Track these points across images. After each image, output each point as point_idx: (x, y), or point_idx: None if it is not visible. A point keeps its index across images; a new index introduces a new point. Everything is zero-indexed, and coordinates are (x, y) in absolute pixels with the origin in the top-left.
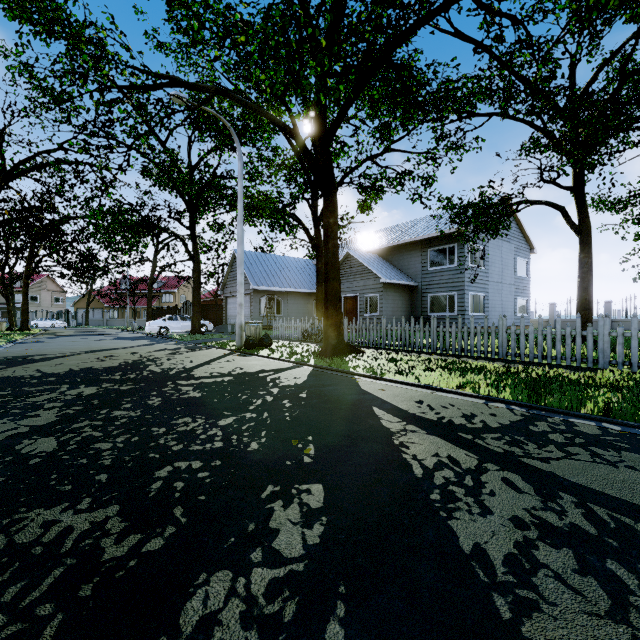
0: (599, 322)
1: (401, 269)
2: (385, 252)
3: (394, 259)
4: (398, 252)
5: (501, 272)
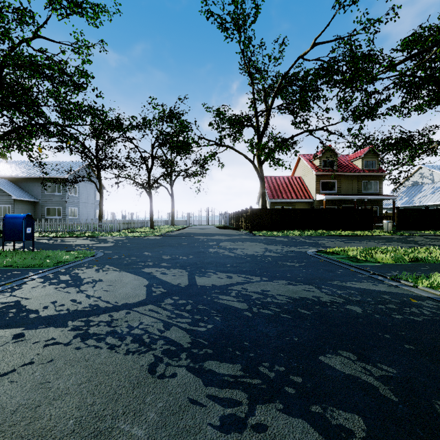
0: (91, 221)
1: (28, 191)
2: (15, 179)
3: (22, 185)
4: (25, 181)
5: (87, 198)
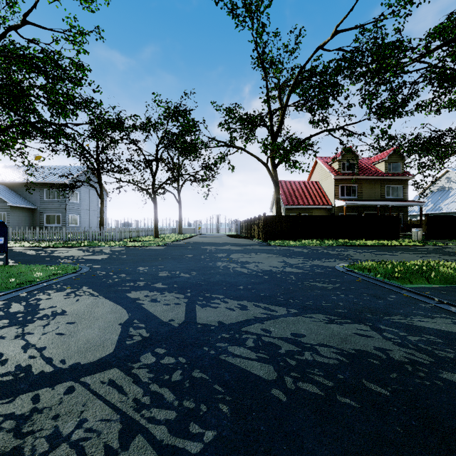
0: (90, 229)
1: (25, 197)
2: (12, 185)
3: (20, 190)
4: (23, 187)
5: (89, 204)
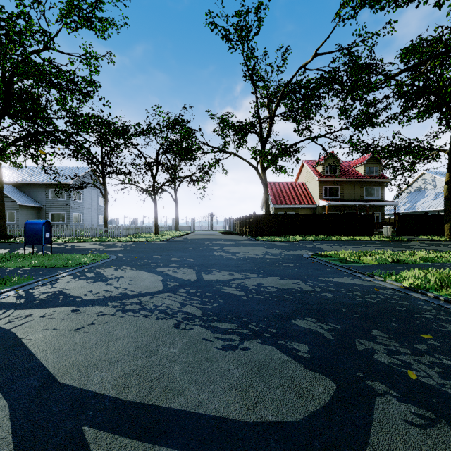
0: (97, 226)
1: (32, 197)
2: (19, 185)
3: (26, 190)
4: (29, 187)
5: (91, 203)
